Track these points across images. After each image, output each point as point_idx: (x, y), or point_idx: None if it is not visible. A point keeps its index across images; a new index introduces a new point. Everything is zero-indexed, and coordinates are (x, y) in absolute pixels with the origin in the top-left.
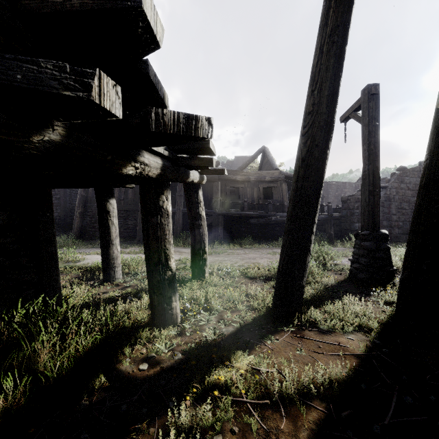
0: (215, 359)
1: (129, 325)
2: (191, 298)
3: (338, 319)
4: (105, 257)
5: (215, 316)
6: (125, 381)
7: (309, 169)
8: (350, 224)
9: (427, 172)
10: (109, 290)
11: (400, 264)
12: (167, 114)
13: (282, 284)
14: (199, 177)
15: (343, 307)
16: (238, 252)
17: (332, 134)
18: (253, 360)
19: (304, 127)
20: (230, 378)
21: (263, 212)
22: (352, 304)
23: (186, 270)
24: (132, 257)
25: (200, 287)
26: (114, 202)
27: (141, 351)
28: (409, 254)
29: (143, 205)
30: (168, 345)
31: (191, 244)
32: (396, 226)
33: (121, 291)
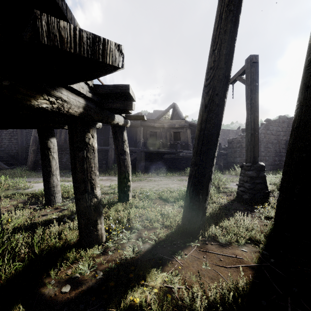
0: (132, 278)
1: (60, 245)
2: (116, 218)
3: (233, 233)
4: (47, 185)
5: (135, 234)
6: (45, 307)
7: (210, 114)
8: (233, 158)
9: (298, 118)
10: (49, 213)
11: (271, 187)
12: (65, 28)
13: (190, 206)
14: (123, 121)
15: (235, 222)
16: (155, 179)
17: (228, 86)
18: (166, 277)
19: (207, 79)
20: (145, 298)
21: (173, 150)
22: (242, 219)
23: (115, 194)
24: (71, 185)
25: (124, 208)
26: (54, 141)
27: (66, 272)
28: (285, 180)
29: (71, 141)
30: (91, 265)
31: (118, 174)
32: (264, 159)
33: (58, 214)
